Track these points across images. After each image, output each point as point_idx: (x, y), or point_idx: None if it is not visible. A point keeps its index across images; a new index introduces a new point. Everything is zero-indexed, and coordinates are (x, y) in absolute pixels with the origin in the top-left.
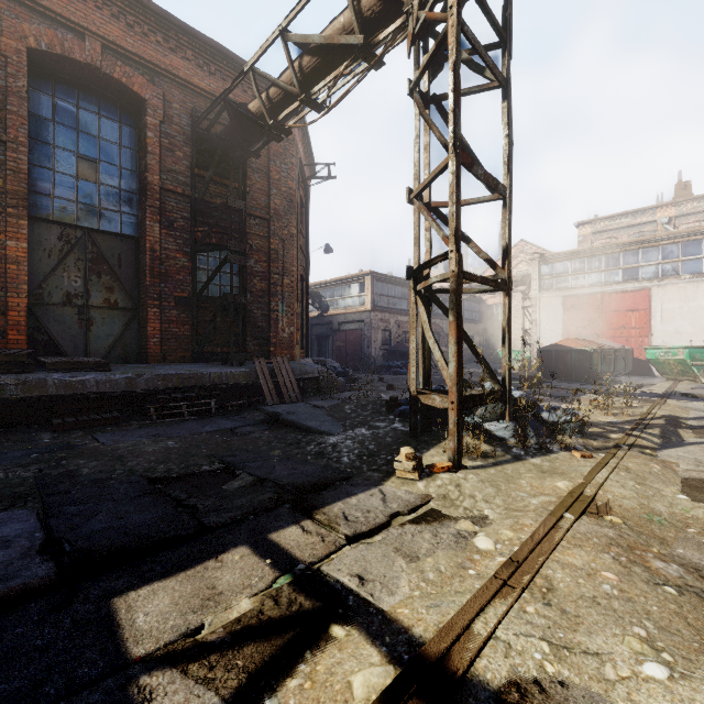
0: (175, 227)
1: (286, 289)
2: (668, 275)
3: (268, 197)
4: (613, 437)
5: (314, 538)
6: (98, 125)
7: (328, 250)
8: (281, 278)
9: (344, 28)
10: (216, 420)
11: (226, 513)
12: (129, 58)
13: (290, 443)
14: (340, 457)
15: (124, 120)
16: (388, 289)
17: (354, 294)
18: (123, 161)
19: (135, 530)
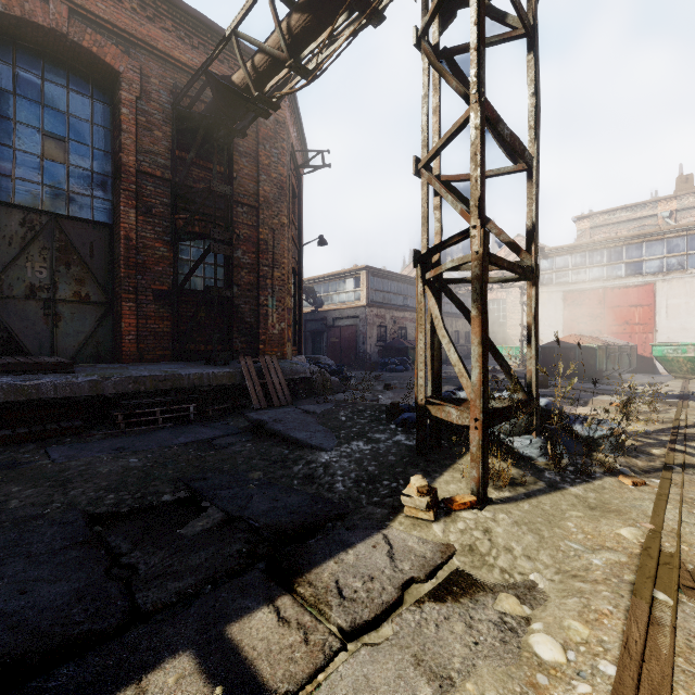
0: (153, 213)
1: (276, 283)
2: (673, 269)
3: (257, 183)
4: (655, 453)
5: (292, 635)
6: (66, 100)
7: (322, 242)
8: (270, 271)
9: None
10: (194, 428)
11: (173, 581)
12: (100, 26)
13: (275, 461)
14: (333, 482)
15: (97, 95)
16: (384, 284)
17: (349, 289)
18: (96, 140)
19: (33, 620)
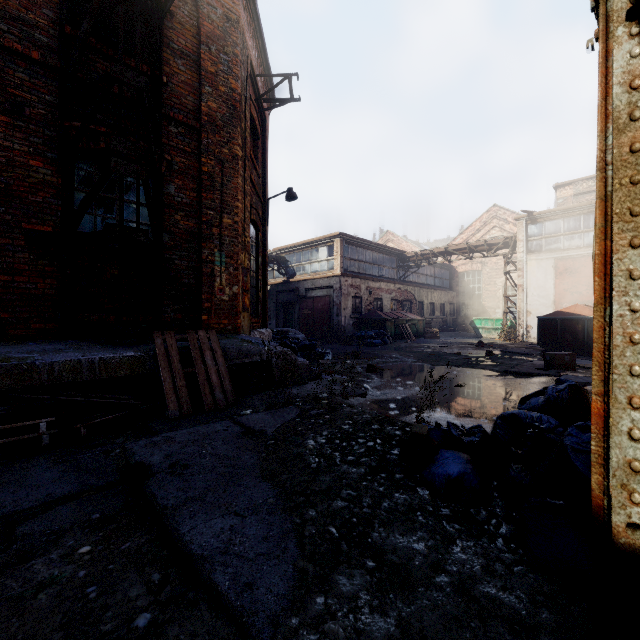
0: (26, 114)
1: (226, 232)
2: None
3: (199, 97)
4: None
5: None
6: None
7: (290, 195)
8: (218, 216)
9: None
10: (30, 470)
11: None
12: None
13: None
14: None
15: None
16: (359, 253)
17: (322, 258)
18: None
19: None
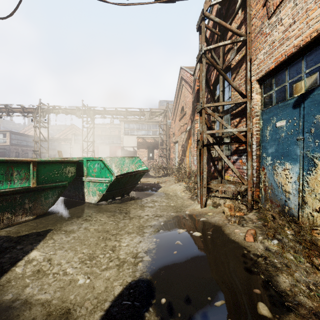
0: None
1: None
2: (102, 143)
3: None
4: None
5: None
6: None
7: None
8: None
9: (20, 111)
10: None
11: None
12: None
13: None
14: None
15: None
16: (18, 137)
17: (0, 138)
18: None
19: None
